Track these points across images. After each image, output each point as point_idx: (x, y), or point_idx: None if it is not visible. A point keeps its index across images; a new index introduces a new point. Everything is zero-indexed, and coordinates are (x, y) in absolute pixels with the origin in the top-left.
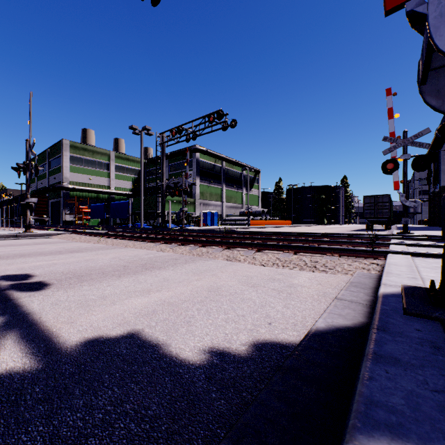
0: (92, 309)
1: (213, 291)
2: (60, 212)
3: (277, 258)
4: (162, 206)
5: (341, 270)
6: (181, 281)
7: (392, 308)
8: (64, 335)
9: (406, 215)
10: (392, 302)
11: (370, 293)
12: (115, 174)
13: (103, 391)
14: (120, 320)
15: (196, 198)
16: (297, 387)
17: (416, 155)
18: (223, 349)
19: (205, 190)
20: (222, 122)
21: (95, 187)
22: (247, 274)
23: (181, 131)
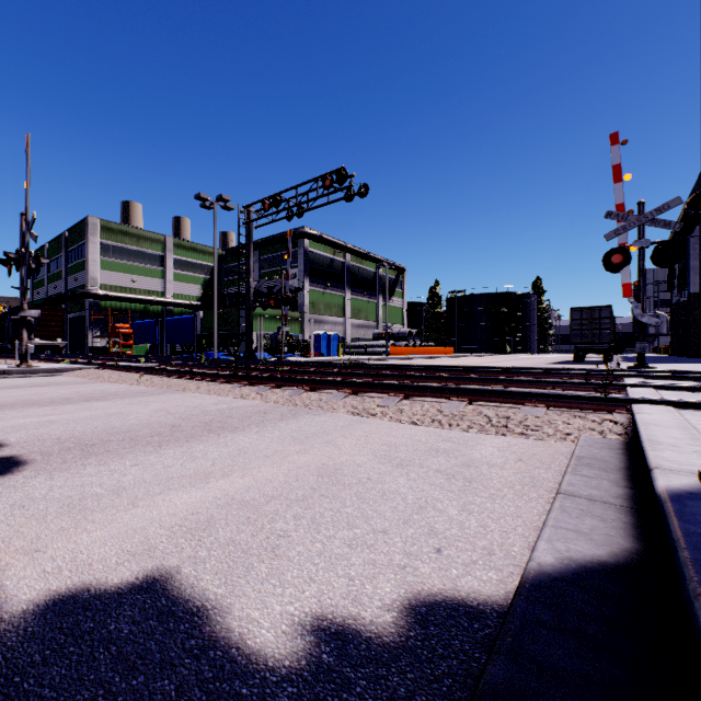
0: (87, 518)
1: (327, 476)
2: (85, 334)
3: (438, 410)
4: (248, 324)
5: (553, 433)
6: (269, 456)
7: None
8: (7, 585)
9: (643, 338)
10: (699, 513)
11: (621, 479)
12: (174, 274)
13: None
14: (137, 545)
15: (304, 312)
16: None
17: (658, 241)
18: (344, 621)
19: (318, 298)
20: (346, 187)
21: (142, 294)
22: (388, 441)
23: (279, 202)
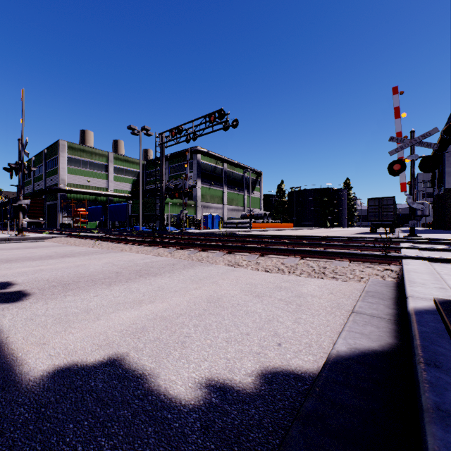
0: (71, 326)
1: (213, 302)
2: (57, 215)
3: (282, 263)
4: (161, 209)
5: (352, 277)
6: (177, 290)
7: (433, 330)
8: (30, 362)
9: (413, 217)
10: (430, 321)
11: (391, 304)
12: (114, 176)
13: (62, 450)
14: (102, 341)
15: (197, 200)
16: (326, 449)
17: (423, 155)
18: (224, 381)
19: (206, 192)
20: (224, 121)
21: (93, 189)
22: (250, 282)
23: (181, 131)
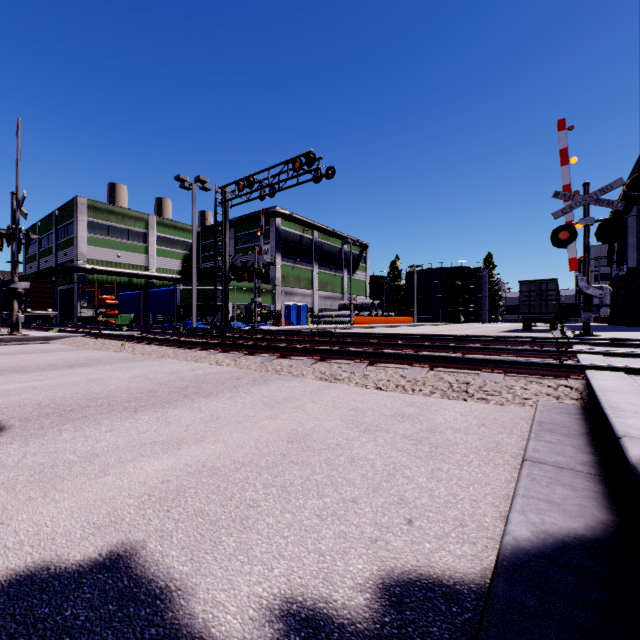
0: (56, 487)
1: (297, 442)
2: (74, 304)
3: (402, 376)
4: (224, 296)
5: (512, 398)
6: (240, 421)
7: None
8: None
9: (588, 308)
10: None
11: (585, 445)
12: (156, 249)
13: None
14: (103, 517)
15: (275, 284)
16: None
17: (602, 219)
18: (315, 604)
19: (288, 272)
20: (314, 169)
21: (126, 268)
22: (355, 407)
23: (253, 183)
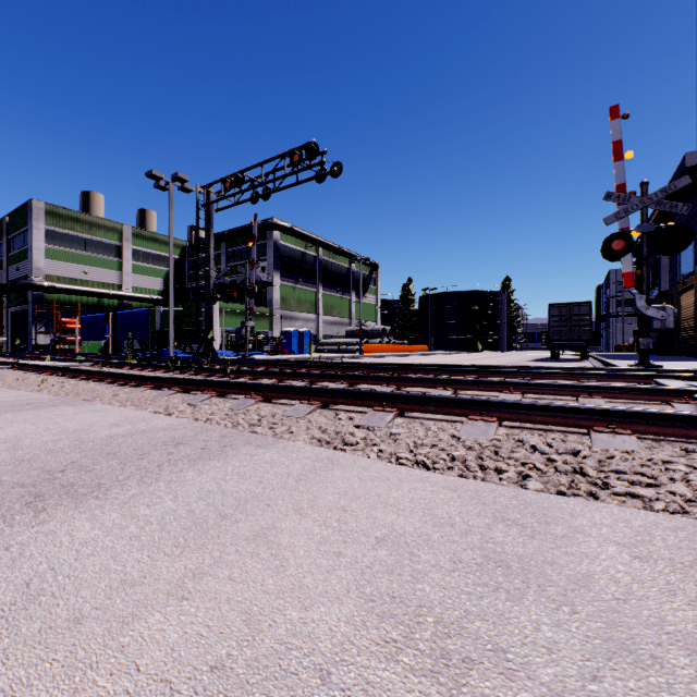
0: None
1: None
2: (28, 329)
3: (456, 438)
4: (207, 319)
5: None
6: (82, 618)
7: None
8: None
9: (646, 333)
10: None
11: None
12: (133, 265)
13: None
14: None
15: (273, 307)
16: None
17: (664, 225)
18: None
19: (289, 294)
20: (316, 164)
21: (95, 286)
22: (388, 528)
23: (242, 180)
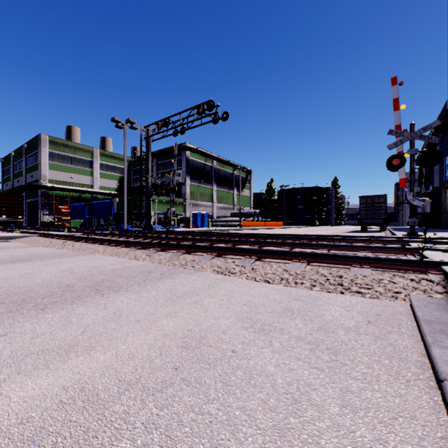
0: None
1: (192, 348)
2: (38, 212)
3: (285, 270)
4: (147, 206)
5: (385, 292)
6: (140, 320)
7: None
8: None
9: (413, 215)
10: None
11: None
12: (99, 173)
13: None
14: None
15: (185, 198)
16: None
17: (424, 150)
18: None
19: (195, 190)
20: (213, 113)
21: (77, 186)
22: (248, 301)
23: (168, 123)
